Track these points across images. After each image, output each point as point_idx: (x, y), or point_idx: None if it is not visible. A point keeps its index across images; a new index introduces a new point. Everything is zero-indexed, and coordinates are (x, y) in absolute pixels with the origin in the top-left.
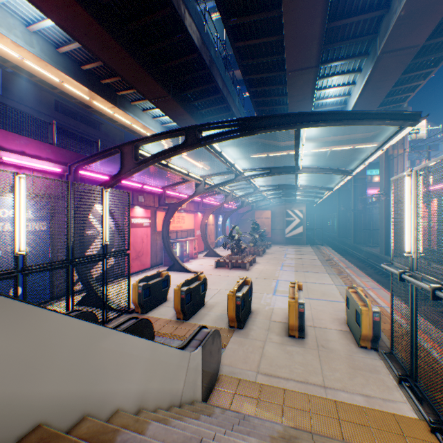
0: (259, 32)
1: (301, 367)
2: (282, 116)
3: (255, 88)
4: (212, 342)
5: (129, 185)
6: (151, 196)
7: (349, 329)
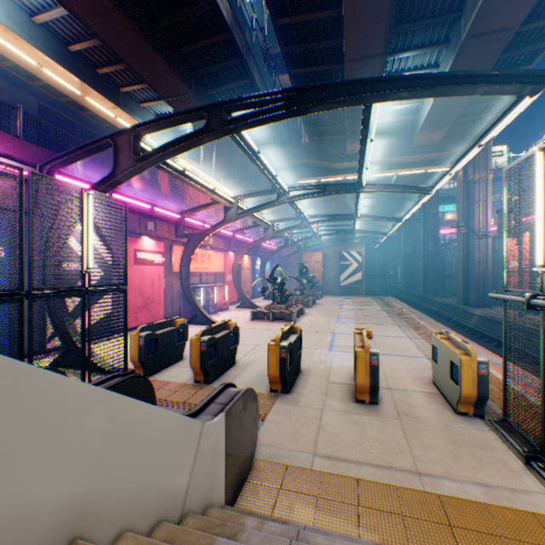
0: (309, 5)
1: (379, 445)
2: (347, 85)
3: None
4: (244, 408)
5: (132, 205)
6: (166, 225)
7: (438, 390)
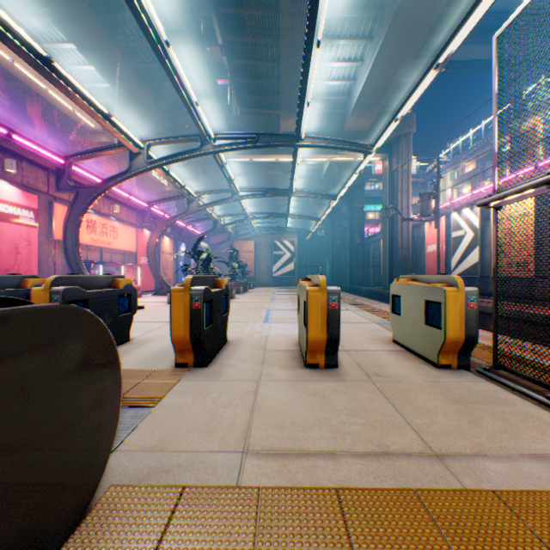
0: None
1: (357, 420)
2: None
3: (234, 38)
4: (46, 354)
5: None
6: (42, 173)
7: (403, 348)
